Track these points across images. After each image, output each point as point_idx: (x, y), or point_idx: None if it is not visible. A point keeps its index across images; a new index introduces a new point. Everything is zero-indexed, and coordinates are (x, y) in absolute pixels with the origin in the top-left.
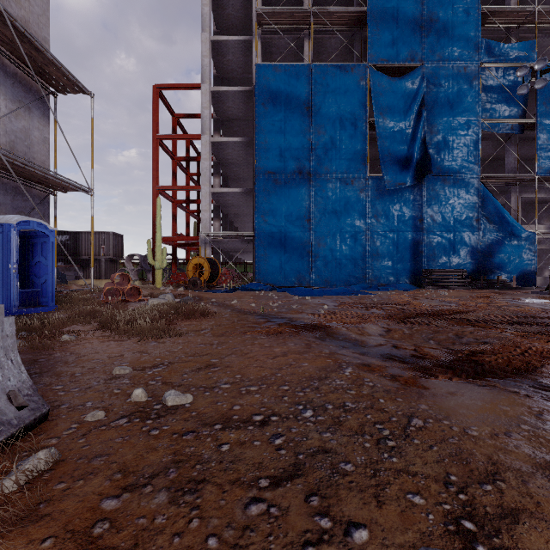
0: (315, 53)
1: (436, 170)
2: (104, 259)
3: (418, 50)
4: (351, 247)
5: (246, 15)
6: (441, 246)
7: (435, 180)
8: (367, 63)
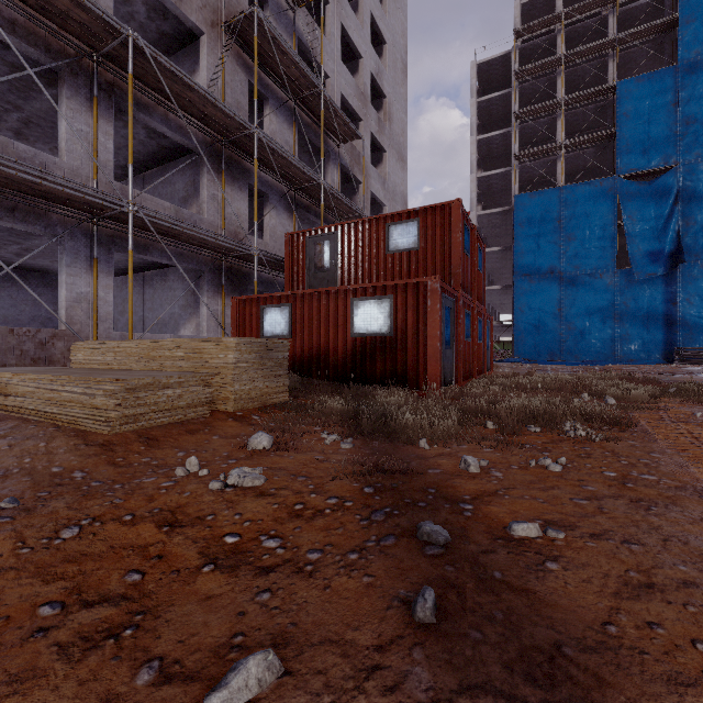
0: (569, 163)
1: (693, 258)
2: None
3: (672, 153)
4: (600, 330)
5: (504, 143)
6: (699, 326)
7: (691, 267)
8: (616, 175)
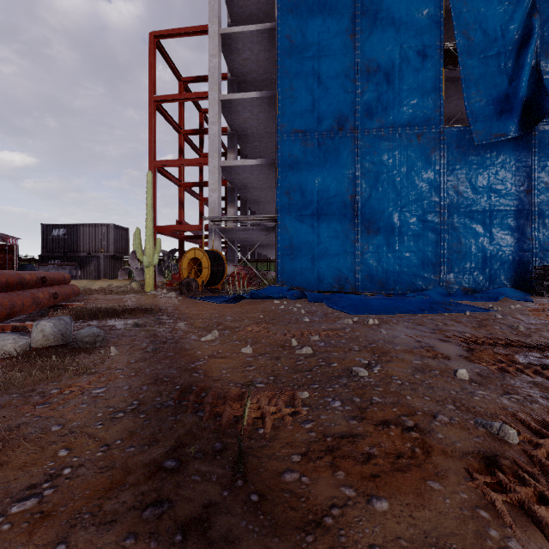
0: None
1: None
2: (103, 255)
3: None
4: (418, 234)
5: None
6: None
7: None
8: None
